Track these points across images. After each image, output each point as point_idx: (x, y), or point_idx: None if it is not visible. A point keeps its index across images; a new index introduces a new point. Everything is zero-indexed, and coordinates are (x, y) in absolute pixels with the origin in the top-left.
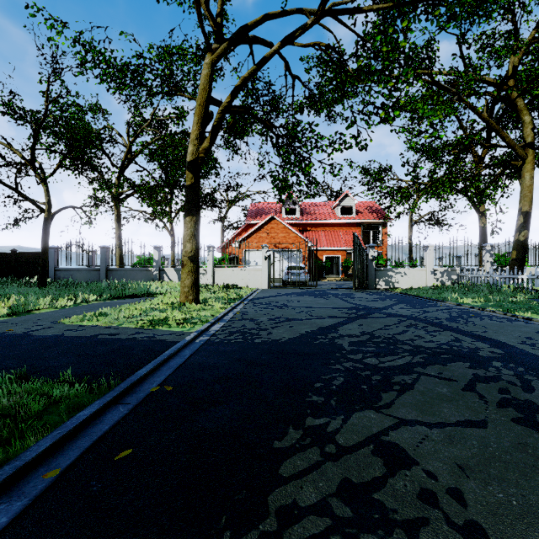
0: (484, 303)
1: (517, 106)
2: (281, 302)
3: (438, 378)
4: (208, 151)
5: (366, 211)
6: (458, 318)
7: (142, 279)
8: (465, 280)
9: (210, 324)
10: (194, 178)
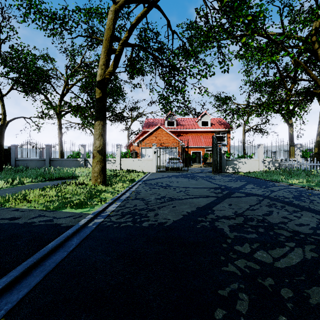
0: (308, 183)
1: (318, 54)
2: (165, 183)
3: None
4: (112, 73)
5: (217, 124)
6: (301, 197)
7: (73, 166)
8: (284, 167)
9: (107, 205)
10: (101, 93)
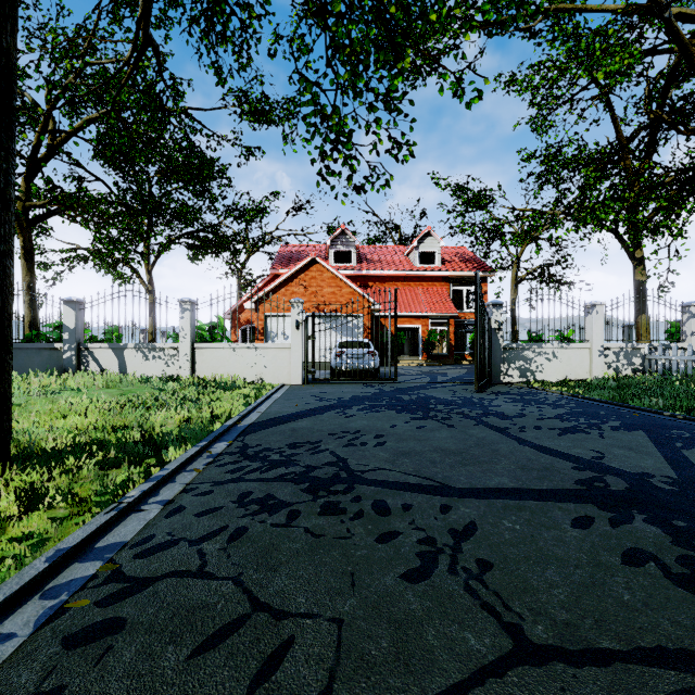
0: None
1: None
2: (329, 449)
3: None
4: None
5: (456, 260)
6: None
7: (41, 366)
8: (661, 367)
9: None
10: None
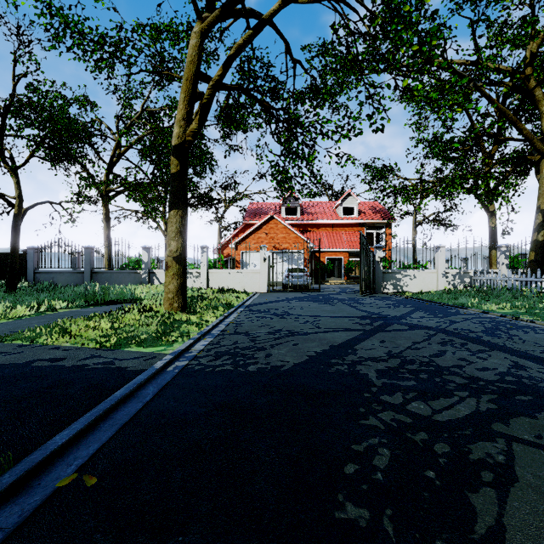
0: (513, 310)
1: (535, 96)
2: (282, 309)
3: (543, 450)
4: (197, 133)
5: (369, 211)
6: (497, 331)
7: (130, 282)
8: (479, 284)
9: (192, 341)
10: (180, 165)
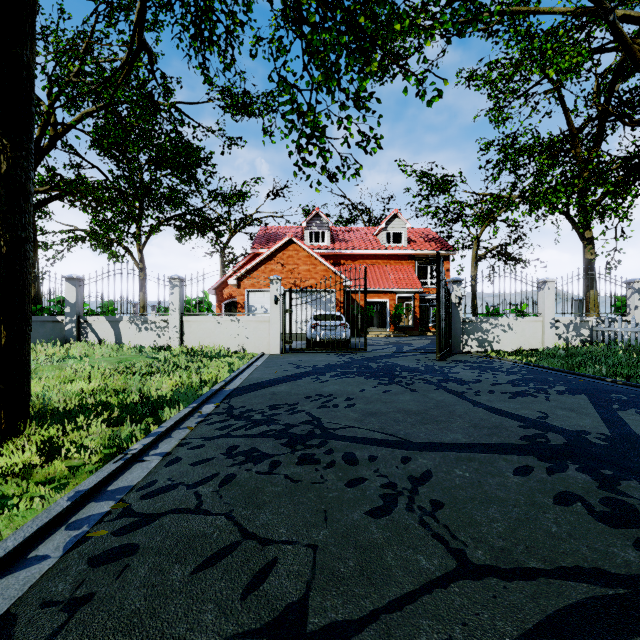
0: None
1: None
2: (305, 410)
3: None
4: None
5: (421, 240)
6: None
7: (45, 337)
8: (607, 338)
9: None
10: None
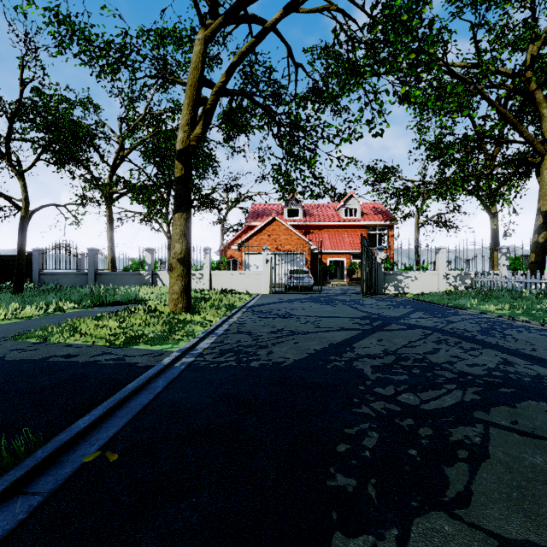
0: (511, 311)
1: (535, 99)
2: (284, 310)
3: (516, 433)
4: (200, 138)
5: (372, 213)
6: (492, 331)
7: (134, 283)
8: (480, 285)
9: (197, 340)
10: (184, 169)
